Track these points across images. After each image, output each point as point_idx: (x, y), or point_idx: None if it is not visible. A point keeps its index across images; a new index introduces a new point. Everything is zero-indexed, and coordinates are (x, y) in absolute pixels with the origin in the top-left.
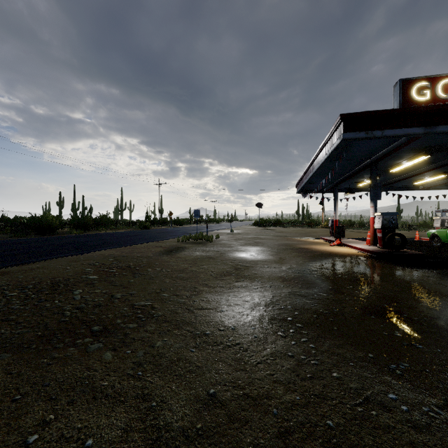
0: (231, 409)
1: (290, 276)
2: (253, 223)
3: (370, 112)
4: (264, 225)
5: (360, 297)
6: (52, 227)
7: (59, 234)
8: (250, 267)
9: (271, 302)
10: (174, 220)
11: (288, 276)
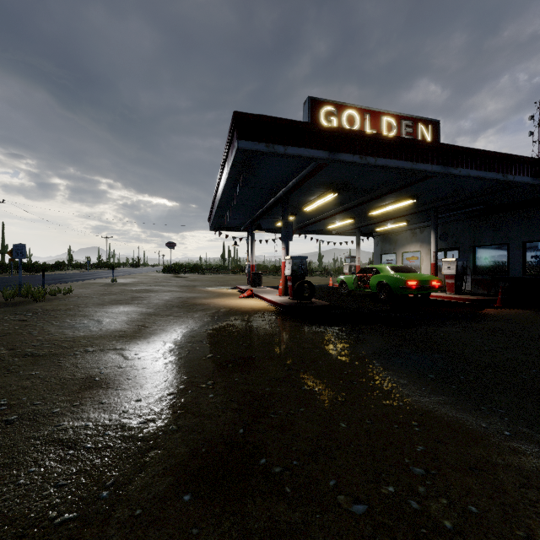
0: None
1: (112, 370)
2: (163, 269)
3: (271, 118)
4: (176, 271)
5: (208, 412)
6: None
7: None
8: (42, 358)
9: None
10: (22, 264)
11: (106, 373)
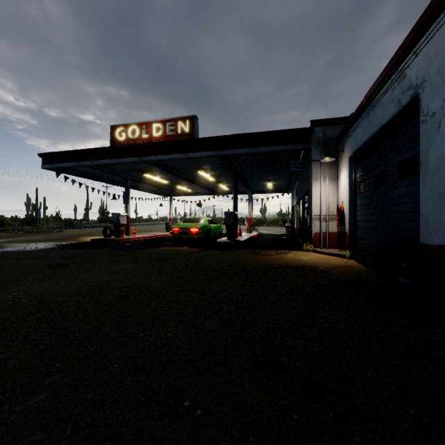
0: None
1: None
2: None
3: (51, 153)
4: None
5: None
6: None
7: None
8: None
9: None
10: None
11: None
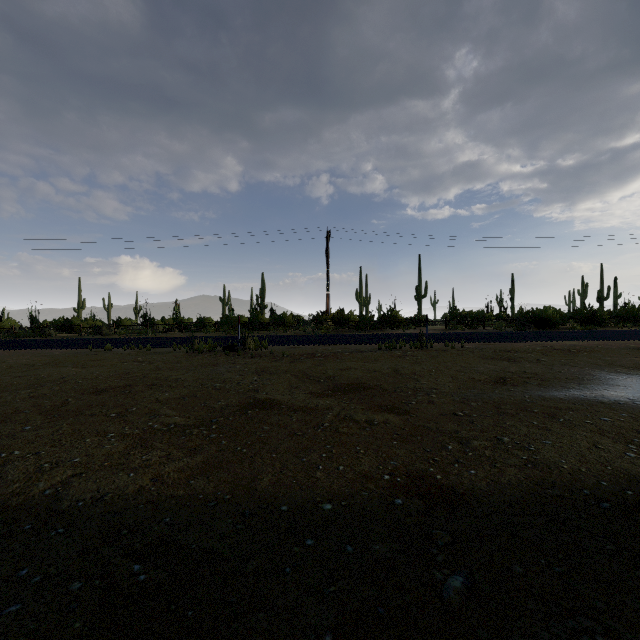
0: (527, 373)
1: None
2: None
3: None
4: None
5: None
6: (552, 322)
7: (561, 329)
8: None
9: (637, 374)
10: None
11: None
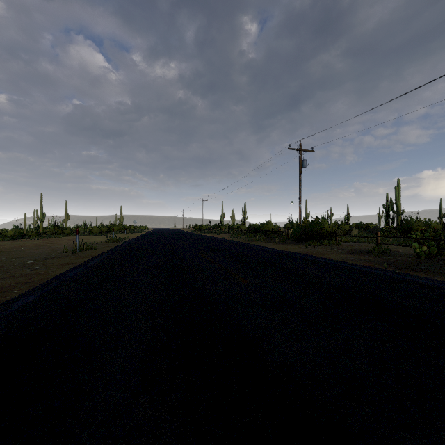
0: None
1: None
2: None
3: None
4: None
5: None
6: None
7: None
8: None
9: None
10: None
11: None
